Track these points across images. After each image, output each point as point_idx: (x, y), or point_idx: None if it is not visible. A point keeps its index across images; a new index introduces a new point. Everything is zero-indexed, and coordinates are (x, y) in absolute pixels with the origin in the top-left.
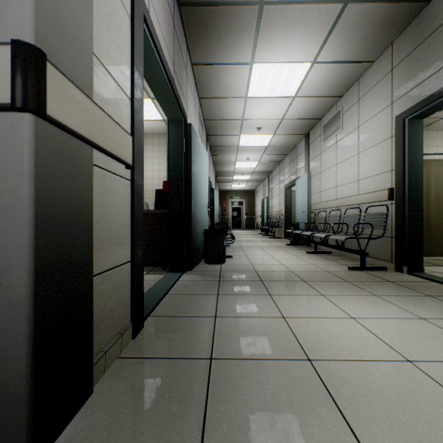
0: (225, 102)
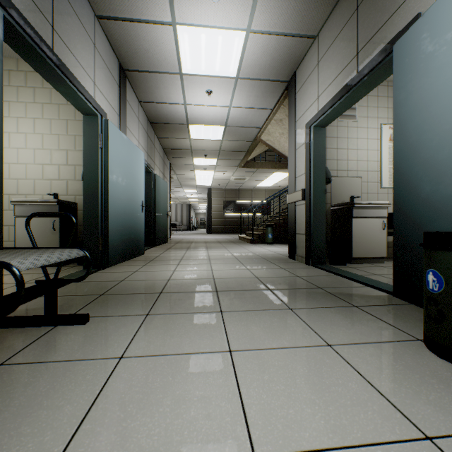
0: None
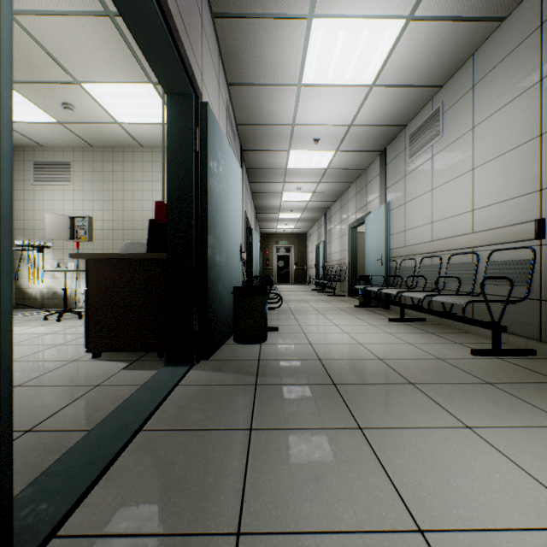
0: (268, 92)
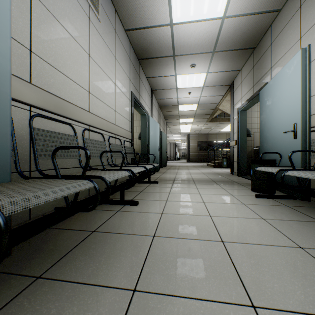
0: None
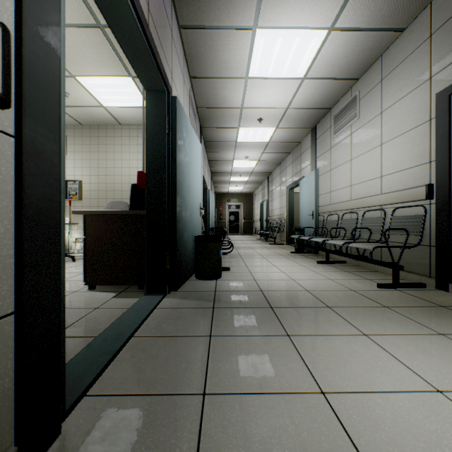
0: (222, 83)
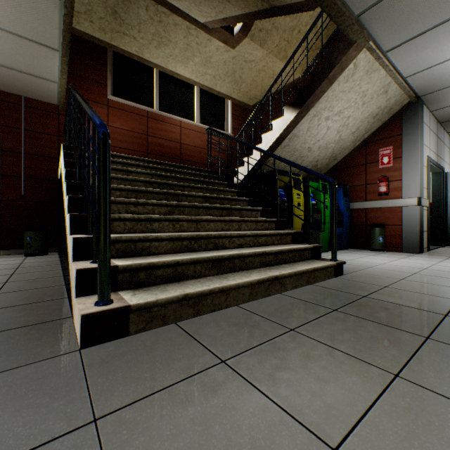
0: None
